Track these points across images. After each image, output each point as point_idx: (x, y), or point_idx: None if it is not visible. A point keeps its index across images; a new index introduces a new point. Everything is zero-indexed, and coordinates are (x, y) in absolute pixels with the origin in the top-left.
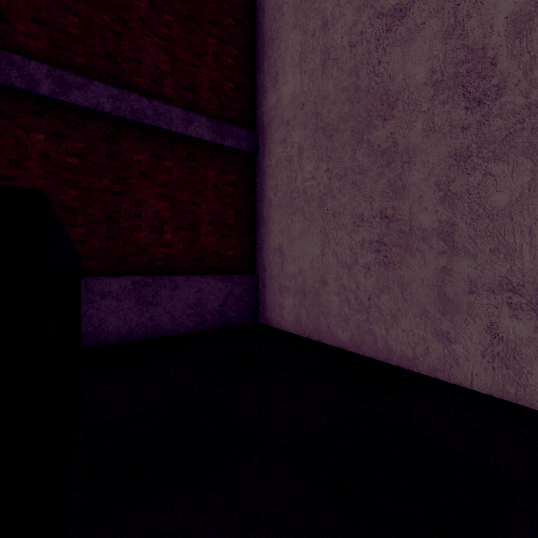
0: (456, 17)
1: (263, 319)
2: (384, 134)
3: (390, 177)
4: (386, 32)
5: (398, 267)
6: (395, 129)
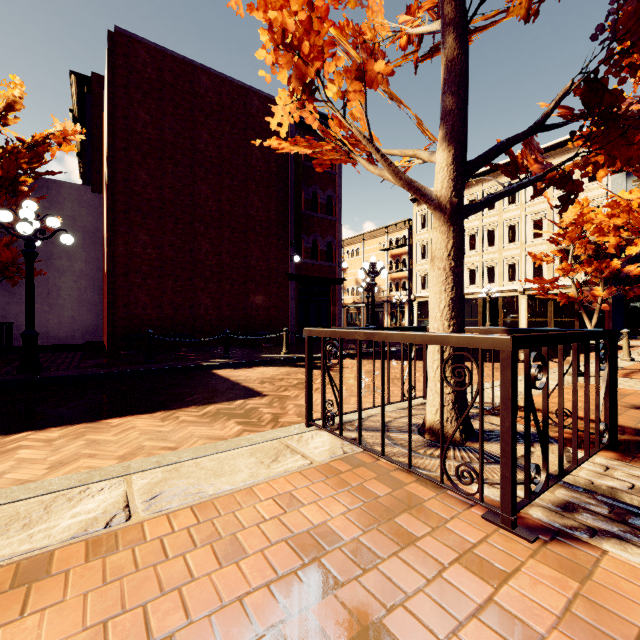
0: None
1: None
2: None
3: None
4: None
5: None
6: None
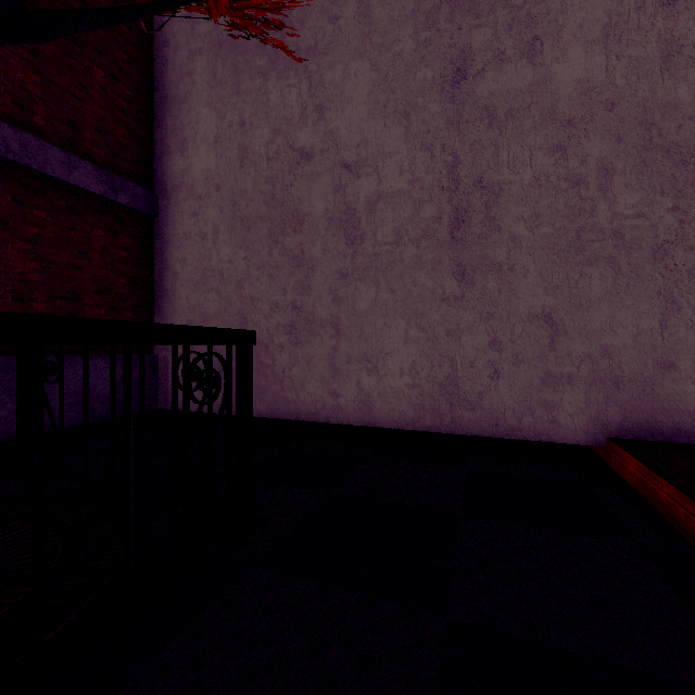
0: (341, 181)
1: (166, 404)
2: (295, 242)
3: (300, 277)
4: (296, 164)
5: (305, 346)
6: (303, 242)
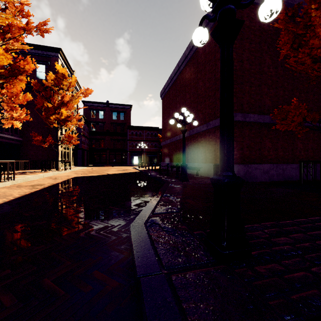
0: None
1: None
2: None
3: None
4: None
5: None
6: None
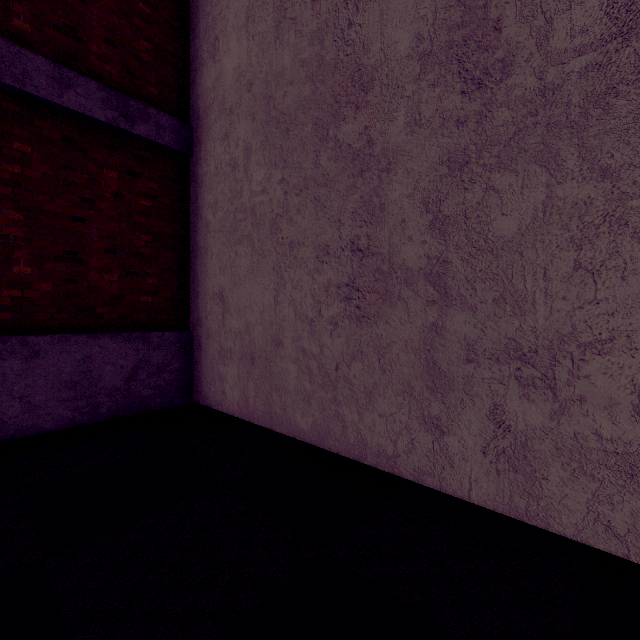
0: None
1: (199, 397)
2: (356, 128)
3: (364, 192)
4: None
5: (374, 323)
6: (370, 122)
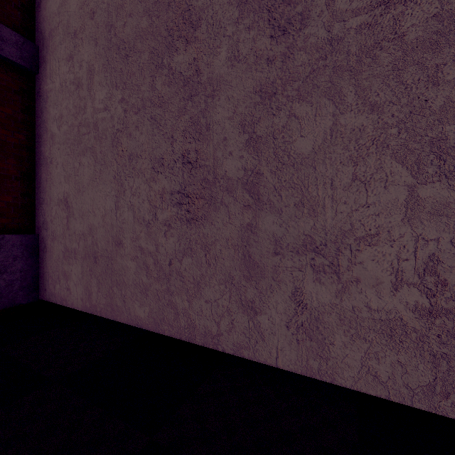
0: None
1: (44, 294)
2: (186, 59)
3: (193, 113)
4: None
5: (201, 224)
6: (198, 55)
